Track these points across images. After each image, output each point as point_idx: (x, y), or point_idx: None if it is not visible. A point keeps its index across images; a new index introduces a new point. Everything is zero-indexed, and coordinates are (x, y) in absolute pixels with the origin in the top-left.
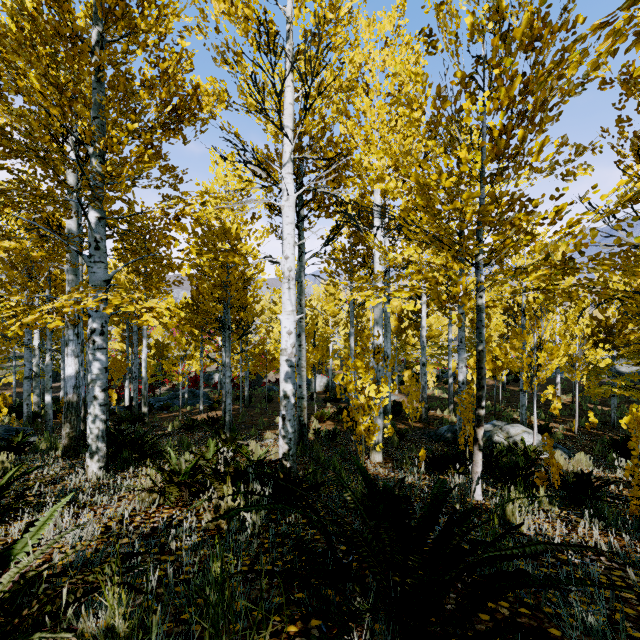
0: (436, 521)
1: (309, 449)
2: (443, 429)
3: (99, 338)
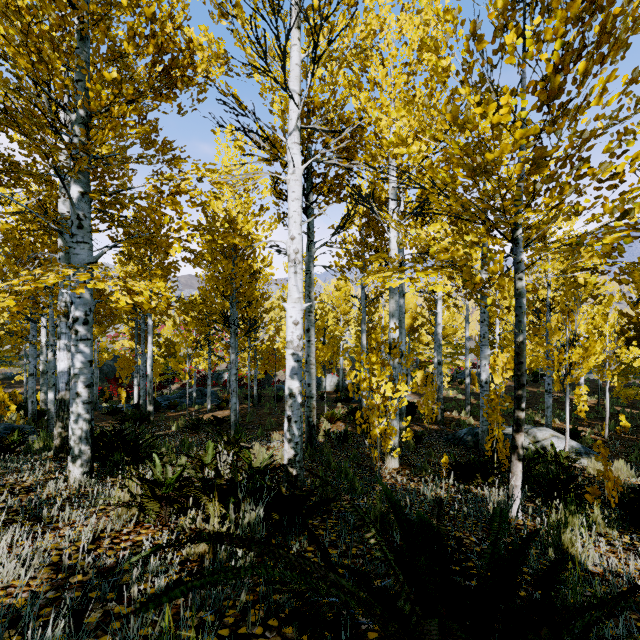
0: (514, 590)
1: (318, 452)
2: (462, 432)
3: (82, 328)
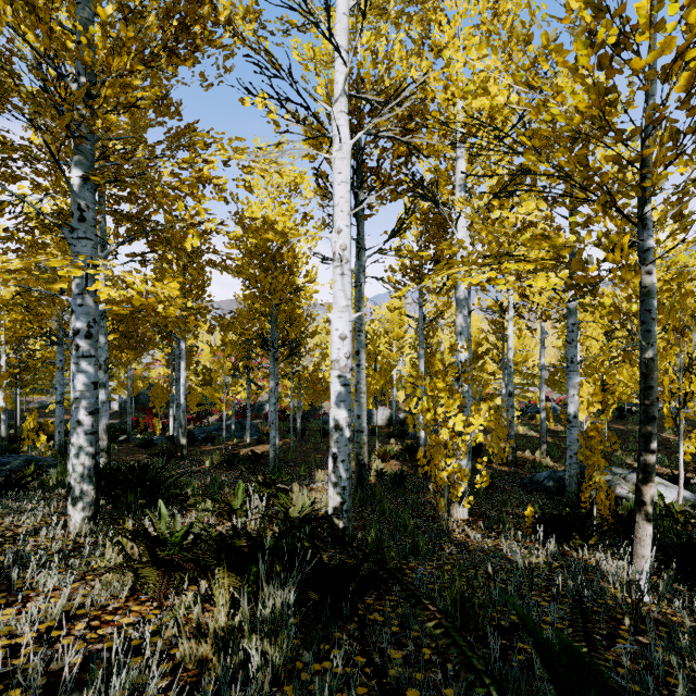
0: None
1: (370, 496)
2: (541, 476)
3: (84, 342)
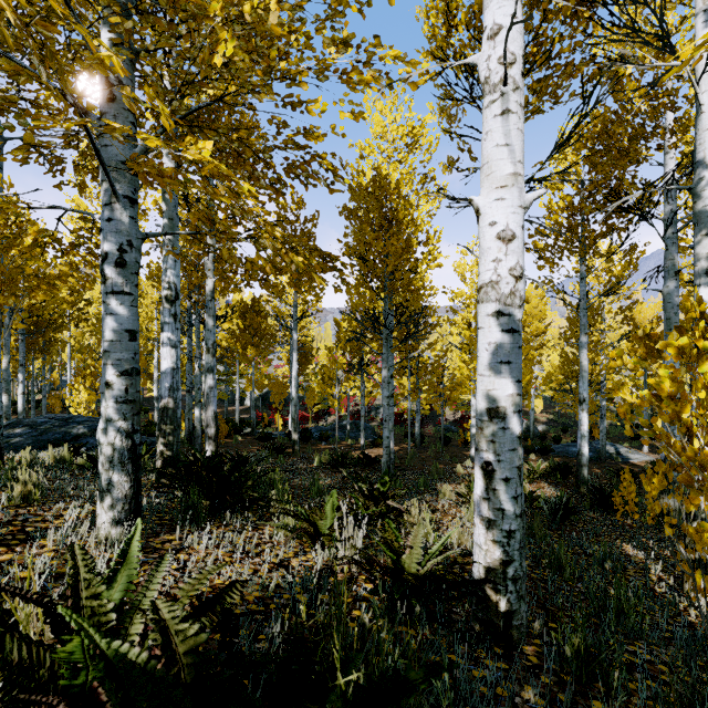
0: None
1: None
2: None
3: (114, 272)
